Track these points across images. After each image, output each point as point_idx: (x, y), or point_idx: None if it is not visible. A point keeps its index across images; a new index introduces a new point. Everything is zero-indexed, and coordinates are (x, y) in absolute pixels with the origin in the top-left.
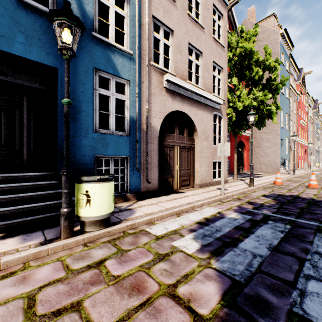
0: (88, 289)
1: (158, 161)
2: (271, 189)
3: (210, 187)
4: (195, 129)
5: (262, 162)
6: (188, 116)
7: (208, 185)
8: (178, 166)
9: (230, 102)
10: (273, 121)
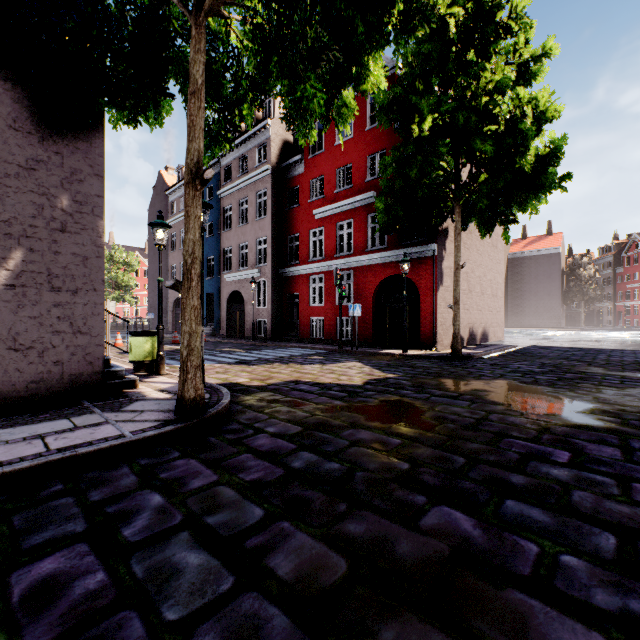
0: (209, 371)
1: None
2: None
3: None
4: None
5: None
6: None
7: None
8: None
9: None
10: None
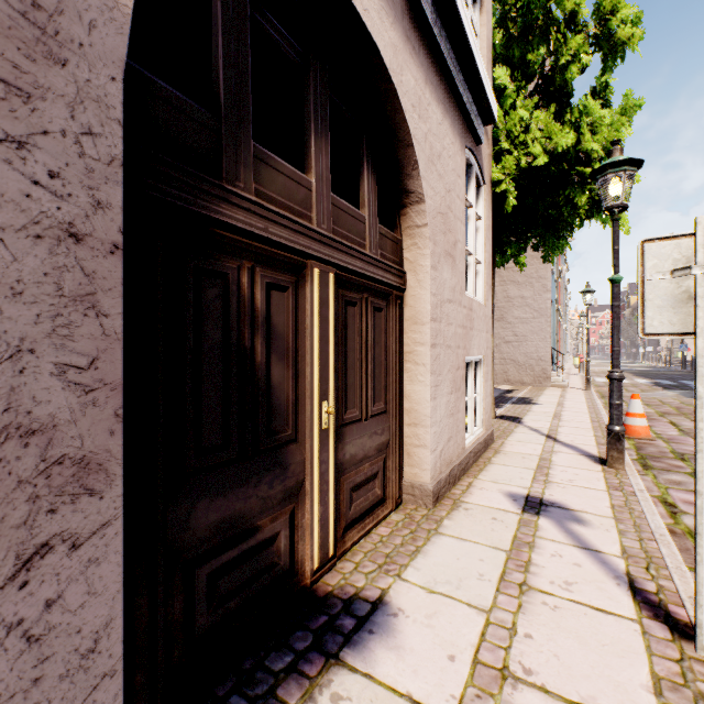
0: None
1: (113, 389)
2: (679, 471)
3: (473, 490)
4: (417, 187)
5: (509, 357)
6: (390, 90)
7: (456, 477)
8: (332, 406)
9: (499, 141)
10: (621, 224)
